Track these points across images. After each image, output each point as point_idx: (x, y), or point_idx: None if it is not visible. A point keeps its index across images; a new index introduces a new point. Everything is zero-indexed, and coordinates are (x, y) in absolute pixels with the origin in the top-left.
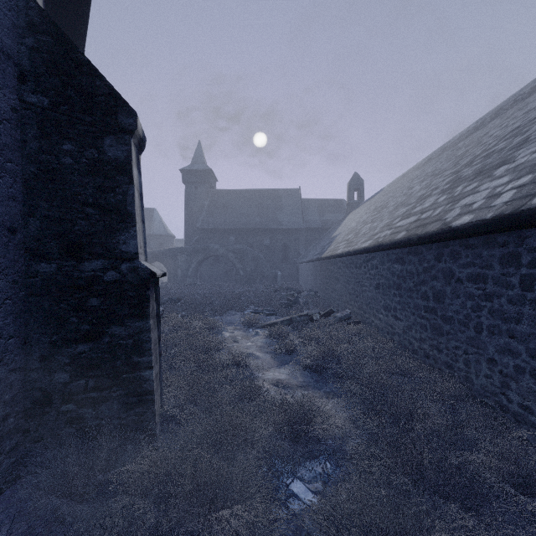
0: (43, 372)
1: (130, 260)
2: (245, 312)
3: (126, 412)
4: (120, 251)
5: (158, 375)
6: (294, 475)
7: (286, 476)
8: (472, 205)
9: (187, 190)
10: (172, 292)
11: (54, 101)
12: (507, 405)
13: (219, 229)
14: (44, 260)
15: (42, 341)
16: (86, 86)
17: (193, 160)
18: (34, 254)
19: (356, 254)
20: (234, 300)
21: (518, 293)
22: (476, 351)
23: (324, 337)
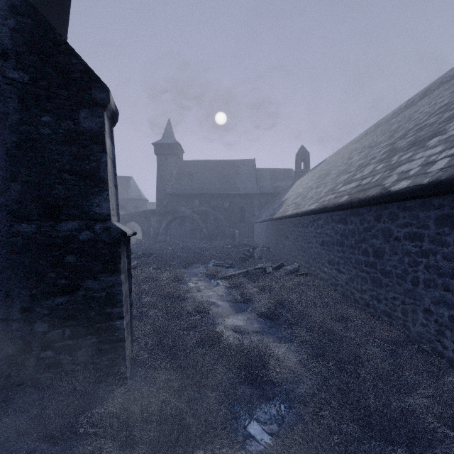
0: (23, 322)
1: (103, 220)
2: (208, 265)
3: (100, 358)
4: (94, 213)
5: (129, 324)
6: (251, 417)
7: (244, 418)
8: (409, 172)
9: (158, 161)
10: (146, 248)
11: (33, 77)
12: (443, 351)
13: (186, 193)
14: (25, 220)
15: (23, 294)
16: (63, 64)
17: (163, 135)
18: (16, 215)
19: (303, 215)
20: (198, 254)
21: (453, 251)
22: (412, 302)
23: (276, 288)
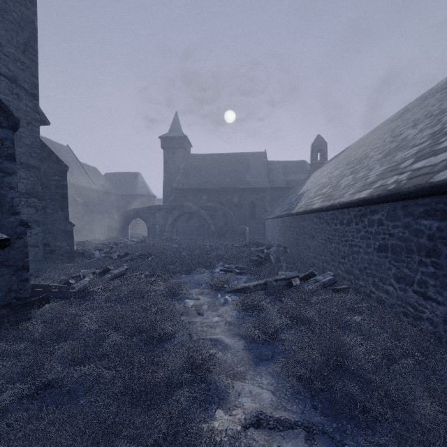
0: None
1: None
2: (214, 270)
3: None
4: None
5: None
6: None
7: None
8: None
9: (165, 155)
10: (148, 246)
11: None
12: None
13: (193, 188)
14: None
15: None
16: None
17: (170, 128)
18: None
19: (343, 207)
20: (203, 256)
21: None
22: None
23: (314, 317)
